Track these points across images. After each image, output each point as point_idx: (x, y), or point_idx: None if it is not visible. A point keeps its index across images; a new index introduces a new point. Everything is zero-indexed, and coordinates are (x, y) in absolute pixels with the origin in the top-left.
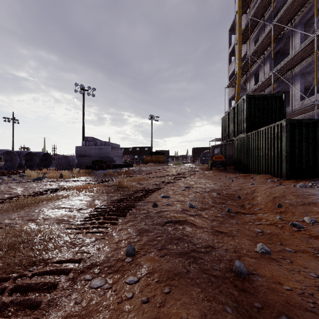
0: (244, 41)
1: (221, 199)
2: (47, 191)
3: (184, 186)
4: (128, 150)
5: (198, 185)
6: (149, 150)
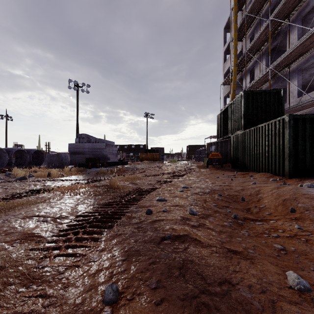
0: (240, 38)
1: (224, 202)
2: (27, 193)
3: (181, 186)
4: (124, 148)
5: (196, 184)
6: (145, 148)
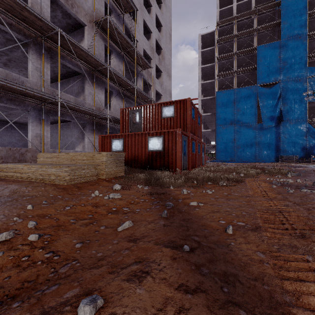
0: None
1: None
2: None
3: None
4: None
5: None
6: None
